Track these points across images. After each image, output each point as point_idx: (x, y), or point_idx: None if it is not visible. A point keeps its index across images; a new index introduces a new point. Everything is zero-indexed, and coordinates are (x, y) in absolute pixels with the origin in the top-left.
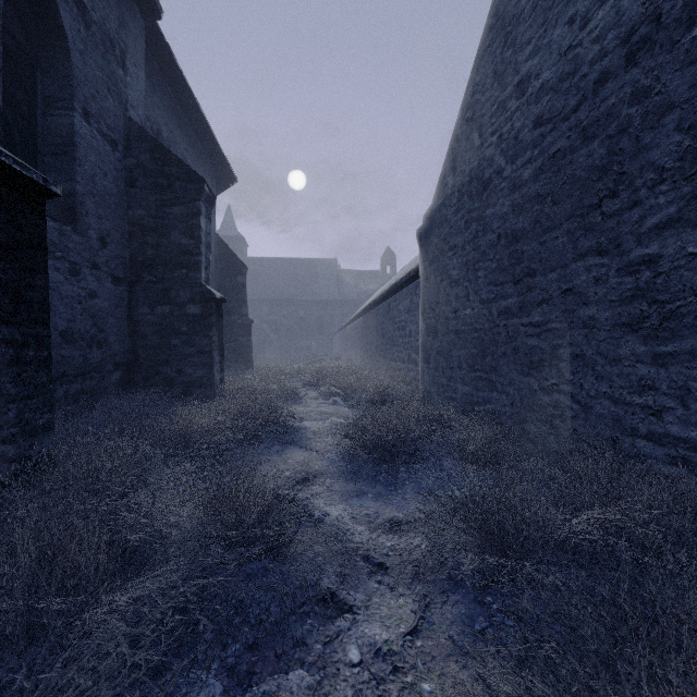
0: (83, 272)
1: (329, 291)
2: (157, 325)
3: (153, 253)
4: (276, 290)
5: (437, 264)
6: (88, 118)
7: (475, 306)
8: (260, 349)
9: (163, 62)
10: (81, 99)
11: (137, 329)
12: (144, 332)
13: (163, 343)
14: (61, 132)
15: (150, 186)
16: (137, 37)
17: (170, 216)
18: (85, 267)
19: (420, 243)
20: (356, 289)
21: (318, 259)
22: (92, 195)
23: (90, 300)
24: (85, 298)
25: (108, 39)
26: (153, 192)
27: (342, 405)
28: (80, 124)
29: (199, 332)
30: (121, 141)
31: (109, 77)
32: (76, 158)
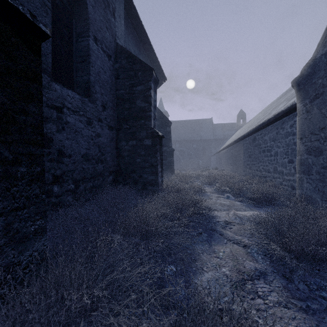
0: (93, 123)
1: (208, 134)
2: (129, 151)
3: (127, 112)
4: (182, 135)
5: (322, 98)
6: (96, 41)
7: None
8: (175, 163)
9: (133, 19)
10: (92, 31)
11: (120, 153)
12: (123, 155)
13: (132, 161)
14: (83, 49)
15: (126, 77)
16: (120, 3)
17: (136, 91)
18: (95, 120)
19: (299, 87)
20: (223, 133)
21: (202, 119)
22: (98, 82)
23: (97, 138)
24: (95, 137)
25: (106, 1)
26: (127, 80)
27: (233, 199)
28: (92, 44)
29: (150, 155)
30: (112, 55)
31: (107, 21)
32: (90, 62)
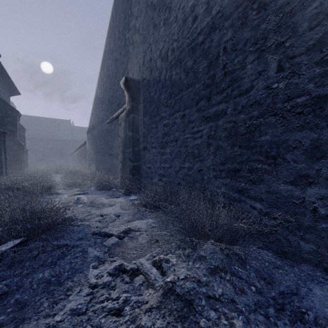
0: None
1: (66, 135)
2: None
3: None
4: (35, 133)
5: (89, 140)
6: None
7: (93, 151)
8: None
9: None
10: None
11: None
12: None
13: None
14: None
15: None
16: None
17: (6, 120)
18: None
19: (87, 134)
20: (81, 135)
21: (60, 119)
22: None
23: None
24: None
25: None
26: None
27: None
28: None
29: (17, 154)
30: None
31: None
32: None
